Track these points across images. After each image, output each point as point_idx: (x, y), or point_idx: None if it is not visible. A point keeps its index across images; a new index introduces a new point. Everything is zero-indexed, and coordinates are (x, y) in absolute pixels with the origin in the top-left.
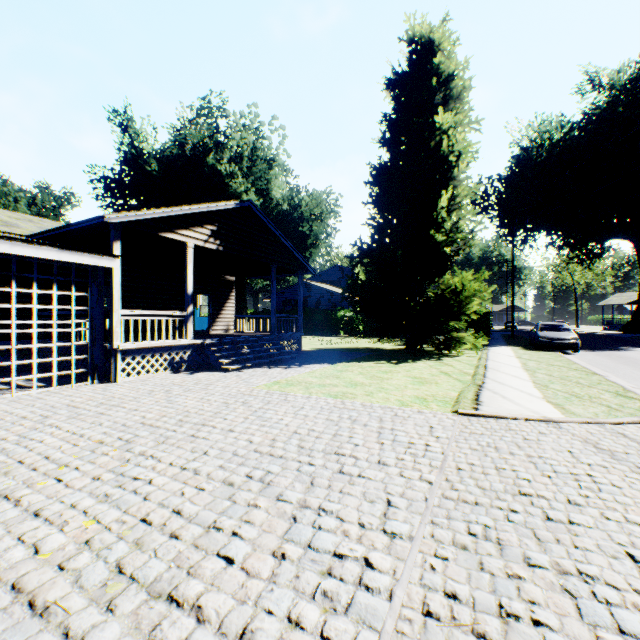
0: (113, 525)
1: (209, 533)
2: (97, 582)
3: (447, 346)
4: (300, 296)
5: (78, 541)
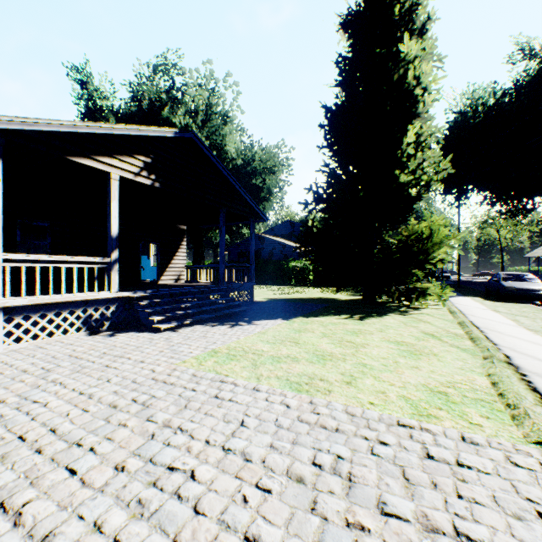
0: None
1: None
2: None
3: (409, 297)
4: (252, 244)
5: None
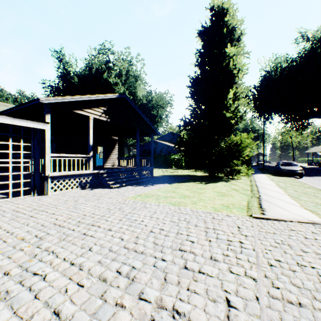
0: None
1: None
2: None
3: (231, 174)
4: (152, 147)
5: None
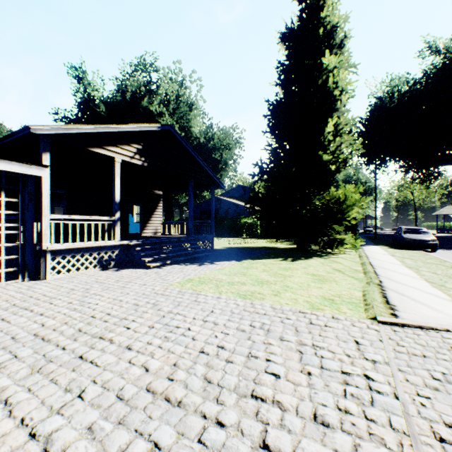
0: None
1: None
2: None
3: (331, 246)
4: (212, 206)
5: None
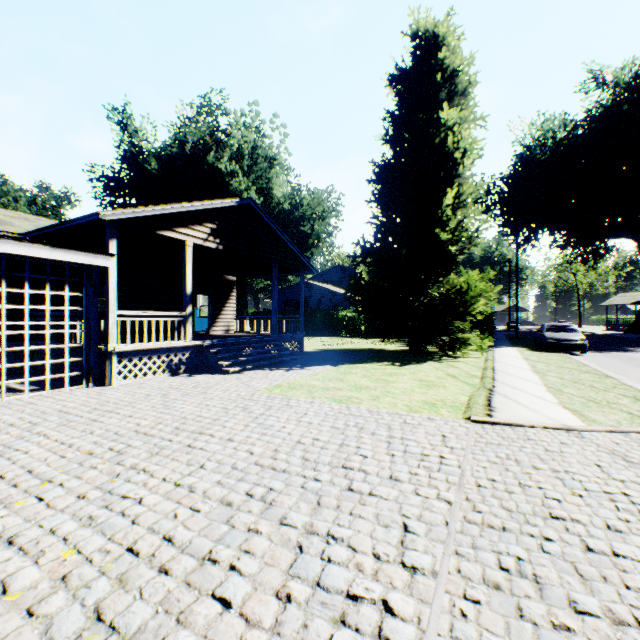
0: (95, 556)
1: (203, 567)
2: (70, 633)
3: (452, 347)
4: (302, 296)
5: (53, 577)
